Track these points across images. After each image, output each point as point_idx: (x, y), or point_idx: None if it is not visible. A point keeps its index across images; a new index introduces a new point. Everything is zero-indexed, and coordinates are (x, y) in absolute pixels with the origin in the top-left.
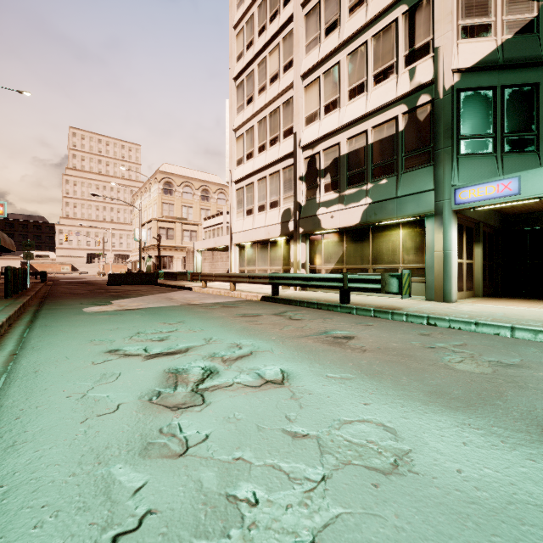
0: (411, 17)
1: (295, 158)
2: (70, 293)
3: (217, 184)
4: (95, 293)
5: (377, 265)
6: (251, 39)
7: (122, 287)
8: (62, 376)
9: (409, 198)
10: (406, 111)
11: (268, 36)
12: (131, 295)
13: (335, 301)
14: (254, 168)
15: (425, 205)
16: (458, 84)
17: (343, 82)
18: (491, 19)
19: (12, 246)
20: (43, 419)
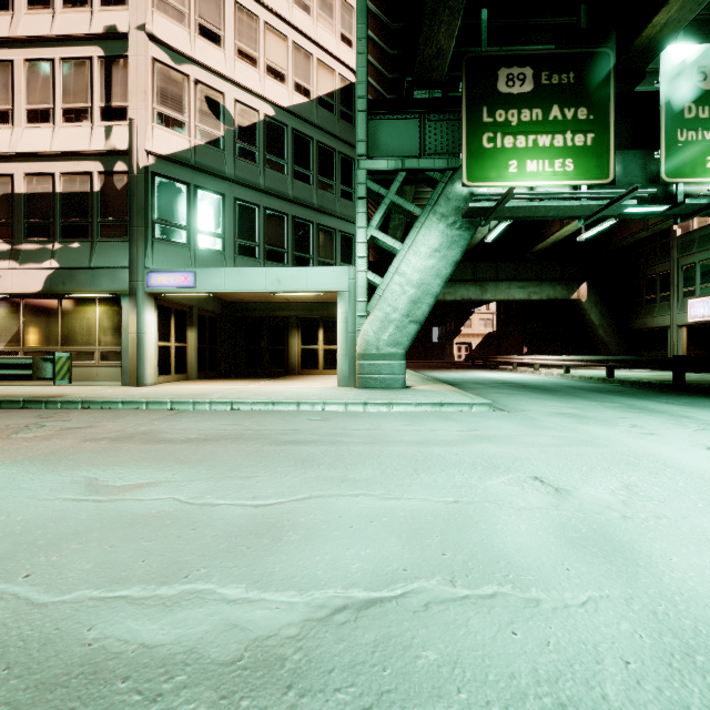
0: (108, 67)
1: None
2: None
3: None
4: None
5: (68, 347)
6: None
7: None
8: None
9: (104, 272)
10: (103, 172)
11: None
12: None
13: None
14: None
15: (121, 283)
16: (154, 167)
17: (18, 93)
18: (186, 119)
19: None
20: None
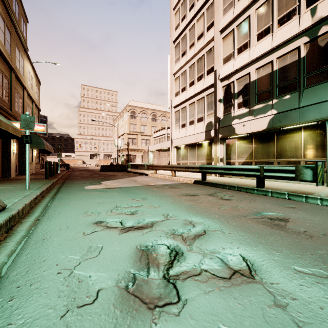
0: None
1: (215, 87)
2: (80, 177)
3: (161, 111)
4: (93, 177)
5: (281, 159)
6: (184, 14)
7: (108, 173)
8: (59, 246)
9: (311, 108)
10: (308, 41)
11: (196, 9)
12: (112, 178)
13: (251, 185)
14: (187, 97)
15: (326, 112)
16: None
17: (252, 29)
18: None
19: (51, 150)
20: (30, 305)
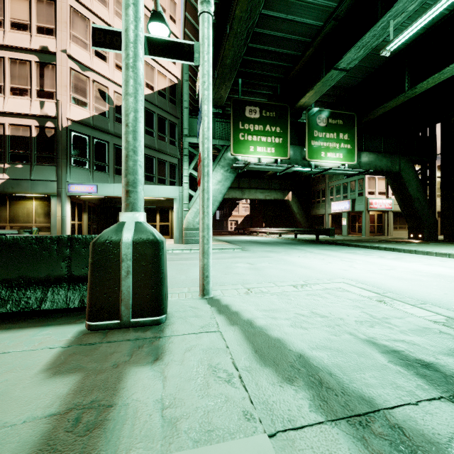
0: (41, 68)
1: None
2: None
3: None
4: None
5: (14, 224)
6: None
7: None
8: None
9: (40, 182)
10: (38, 126)
11: None
12: None
13: None
14: None
15: (51, 189)
16: (71, 126)
17: None
18: (88, 101)
19: None
20: None
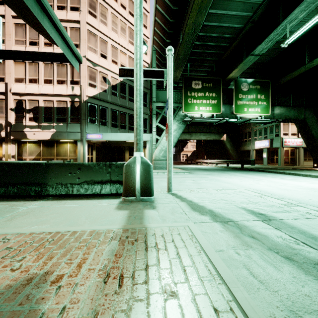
0: (72, 67)
1: (7, 97)
2: None
3: None
4: None
5: (58, 157)
6: None
7: None
8: None
9: (72, 133)
10: (71, 101)
11: None
12: None
13: None
14: None
15: (77, 137)
16: (88, 100)
17: (40, 73)
18: (97, 84)
19: None
20: None
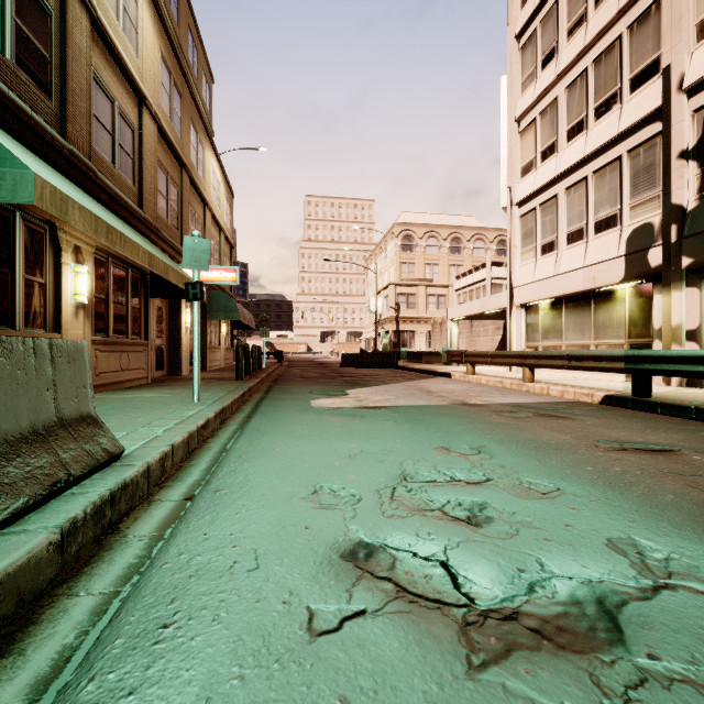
0: None
1: (667, 117)
2: (301, 377)
3: (473, 228)
4: (327, 378)
5: None
6: None
7: (357, 370)
8: None
9: None
10: None
11: None
12: (369, 382)
13: None
14: (560, 169)
15: None
16: None
17: None
18: None
19: (251, 322)
20: None
